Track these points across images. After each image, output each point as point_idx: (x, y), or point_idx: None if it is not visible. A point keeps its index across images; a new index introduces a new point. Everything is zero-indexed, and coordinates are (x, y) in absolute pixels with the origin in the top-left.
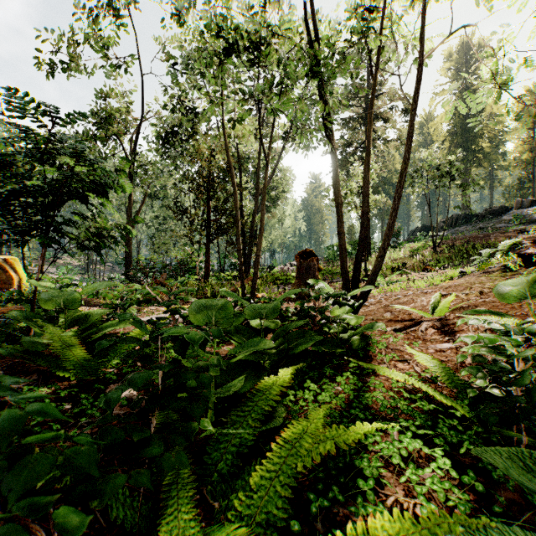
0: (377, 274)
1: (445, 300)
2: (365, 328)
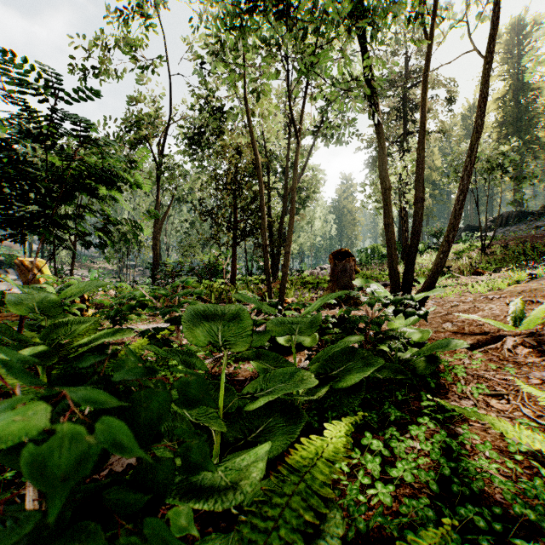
0: (438, 274)
1: (540, 308)
2: (436, 347)
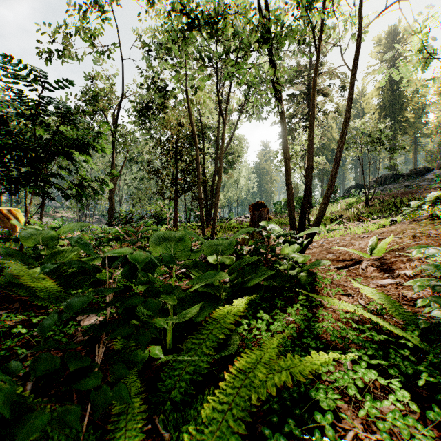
0: (321, 219)
1: (384, 241)
2: (312, 265)
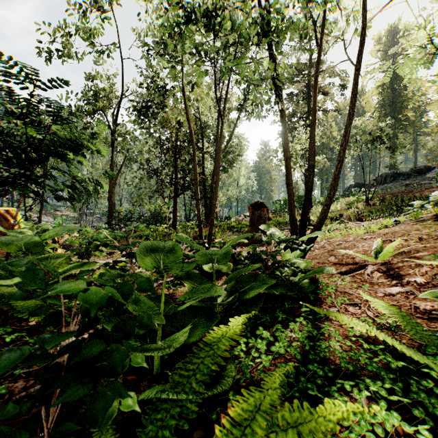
0: (323, 221)
1: (390, 245)
2: (315, 272)
